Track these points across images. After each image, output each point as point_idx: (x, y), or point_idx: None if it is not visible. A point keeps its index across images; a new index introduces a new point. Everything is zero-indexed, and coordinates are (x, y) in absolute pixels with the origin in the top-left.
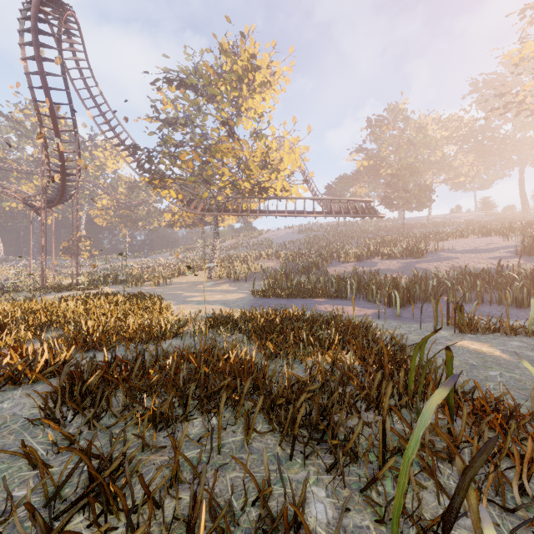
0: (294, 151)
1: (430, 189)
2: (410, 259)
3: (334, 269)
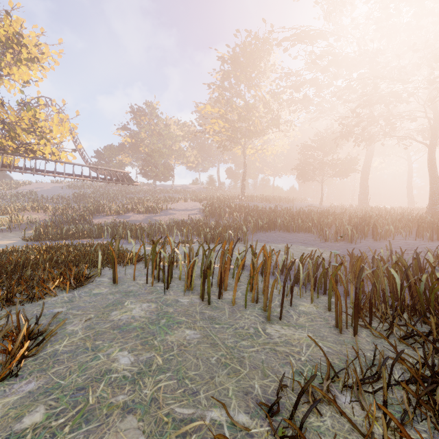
0: (63, 125)
1: (171, 169)
2: (152, 214)
3: (99, 220)
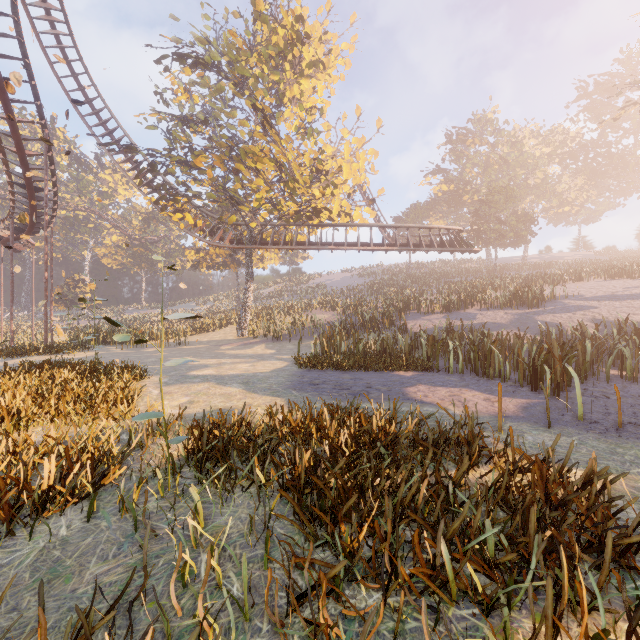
0: (357, 157)
1: (532, 219)
2: (523, 308)
3: (414, 323)
